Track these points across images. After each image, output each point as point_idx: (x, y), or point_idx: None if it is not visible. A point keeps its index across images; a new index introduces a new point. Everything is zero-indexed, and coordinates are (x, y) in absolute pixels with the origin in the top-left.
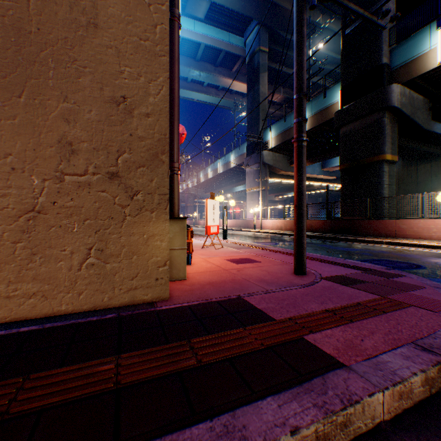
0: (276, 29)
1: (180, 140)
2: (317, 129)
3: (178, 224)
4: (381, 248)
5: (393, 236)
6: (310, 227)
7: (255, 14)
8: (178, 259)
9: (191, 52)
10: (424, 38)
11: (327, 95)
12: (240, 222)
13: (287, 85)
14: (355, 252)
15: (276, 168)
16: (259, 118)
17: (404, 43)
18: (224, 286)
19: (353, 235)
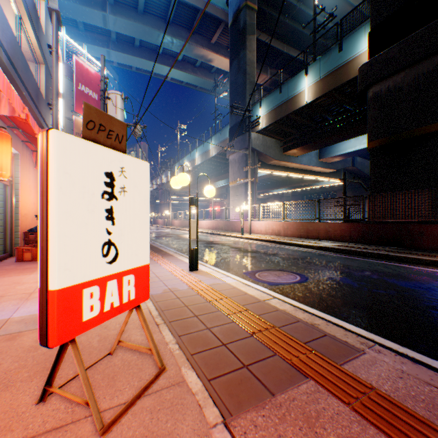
0: None
1: None
2: (324, 101)
3: None
4: None
5: None
6: (325, 232)
7: None
8: None
9: (160, 9)
10: None
11: (345, 47)
12: (222, 224)
13: (275, 65)
14: None
15: (267, 156)
16: (246, 91)
17: None
18: None
19: (407, 248)
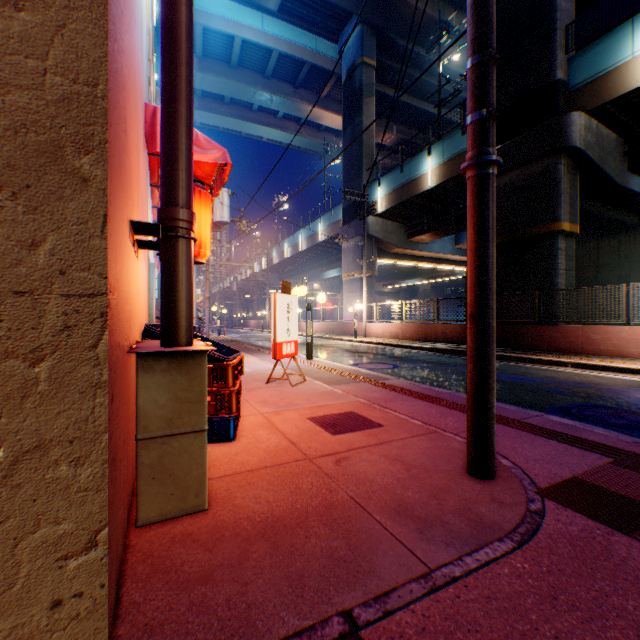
0: (388, 32)
1: (221, 180)
2: (451, 184)
3: (182, 367)
4: (570, 375)
5: (577, 351)
6: (443, 334)
7: (356, 6)
8: (182, 459)
9: (257, 62)
10: (622, 39)
11: None
12: (334, 326)
13: (403, 121)
14: (535, 386)
15: (388, 243)
16: (362, 166)
17: (591, 48)
18: (303, 546)
19: (512, 349)
